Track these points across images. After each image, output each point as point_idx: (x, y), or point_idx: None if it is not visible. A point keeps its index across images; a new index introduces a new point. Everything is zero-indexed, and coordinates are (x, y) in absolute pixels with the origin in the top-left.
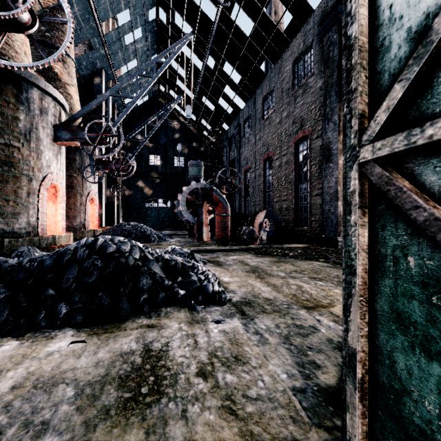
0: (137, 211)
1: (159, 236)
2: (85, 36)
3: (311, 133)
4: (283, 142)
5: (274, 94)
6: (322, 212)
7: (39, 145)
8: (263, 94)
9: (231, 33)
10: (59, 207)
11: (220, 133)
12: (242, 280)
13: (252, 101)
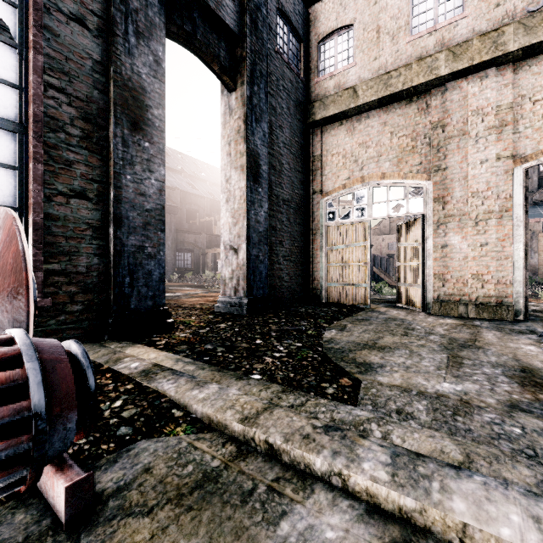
0: None
1: None
2: None
3: None
4: None
5: None
6: (116, 250)
7: None
8: None
9: None
10: None
11: None
12: (504, 342)
13: None
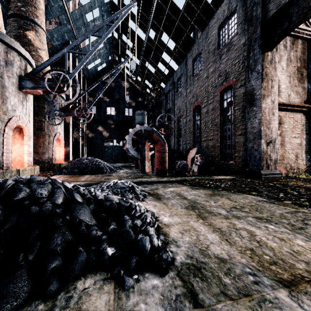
0: (97, 148)
1: (111, 168)
2: (55, 14)
3: (235, 83)
4: (210, 93)
5: (202, 55)
6: (245, 149)
7: (4, 91)
8: (193, 56)
9: (167, 8)
10: (25, 145)
11: (159, 90)
12: (183, 220)
13: (184, 63)
